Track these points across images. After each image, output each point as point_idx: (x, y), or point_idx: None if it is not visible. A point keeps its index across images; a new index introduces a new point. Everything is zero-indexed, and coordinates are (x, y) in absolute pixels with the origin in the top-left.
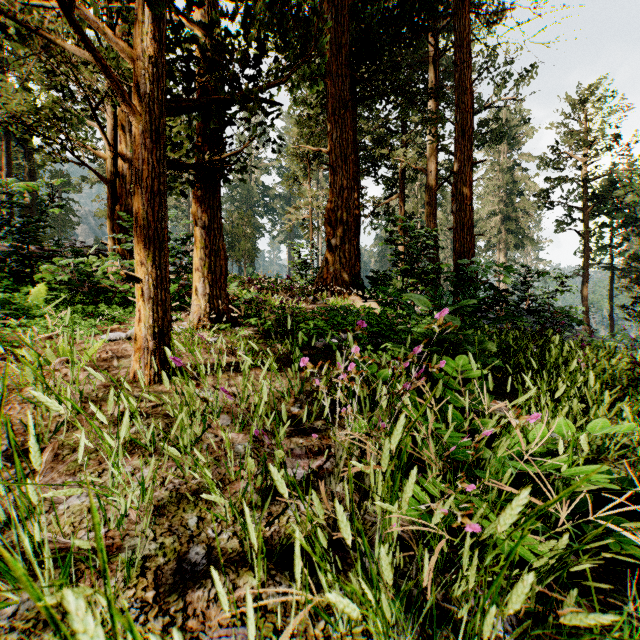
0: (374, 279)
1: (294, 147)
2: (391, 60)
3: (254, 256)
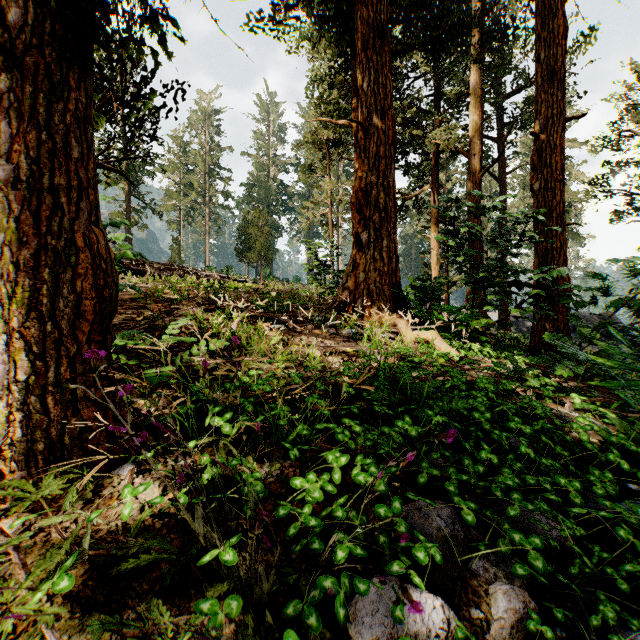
0: (424, 290)
1: (311, 133)
2: None
3: (270, 257)
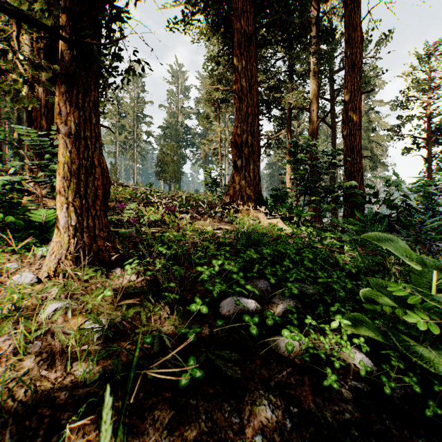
0: (275, 196)
1: (207, 94)
2: (287, 9)
3: (179, 177)
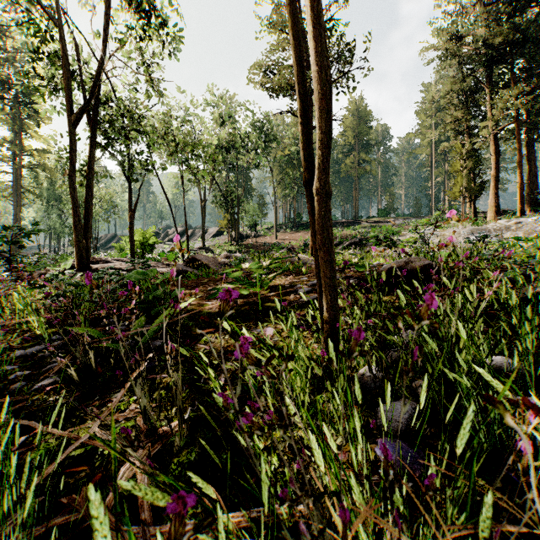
0: None
1: None
2: None
3: None
